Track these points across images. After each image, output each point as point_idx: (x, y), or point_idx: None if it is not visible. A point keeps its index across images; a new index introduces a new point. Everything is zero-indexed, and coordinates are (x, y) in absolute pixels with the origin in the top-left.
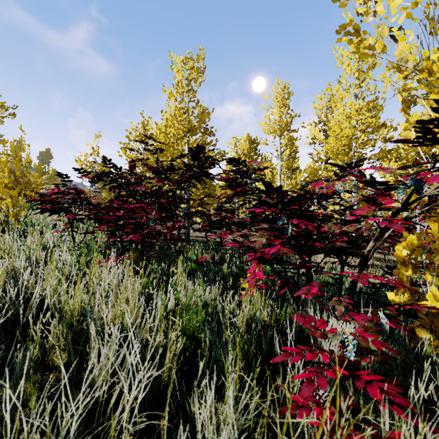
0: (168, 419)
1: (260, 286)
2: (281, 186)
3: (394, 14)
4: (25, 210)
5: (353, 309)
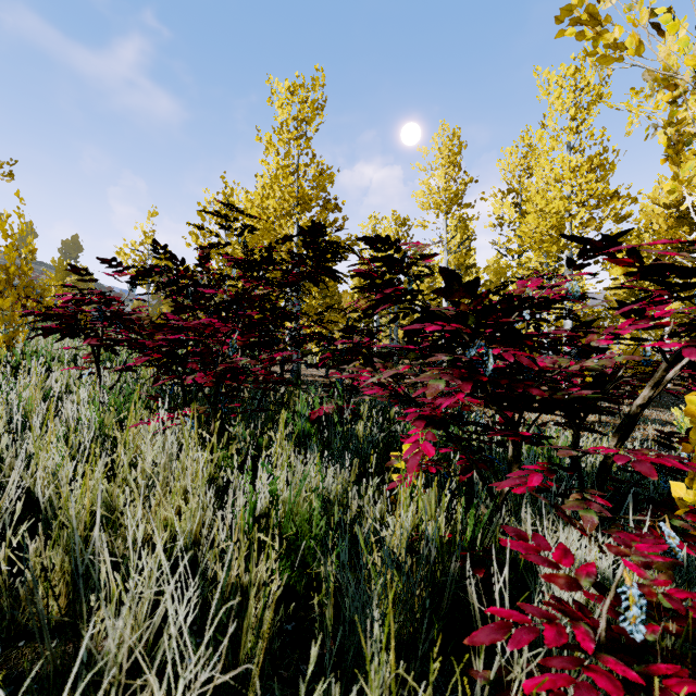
0: None
1: (428, 467)
2: (478, 280)
3: None
4: (25, 333)
5: (611, 518)
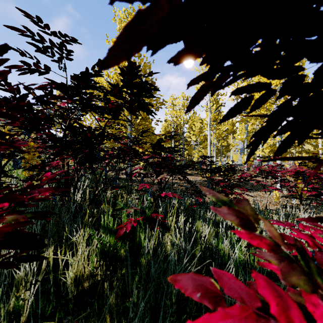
0: None
1: None
2: None
3: None
4: None
5: None
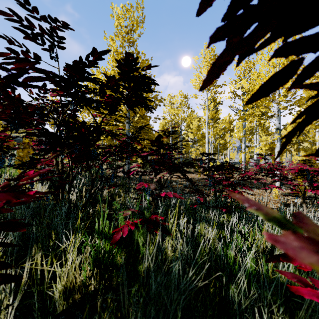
0: None
1: None
2: None
3: None
4: None
5: None
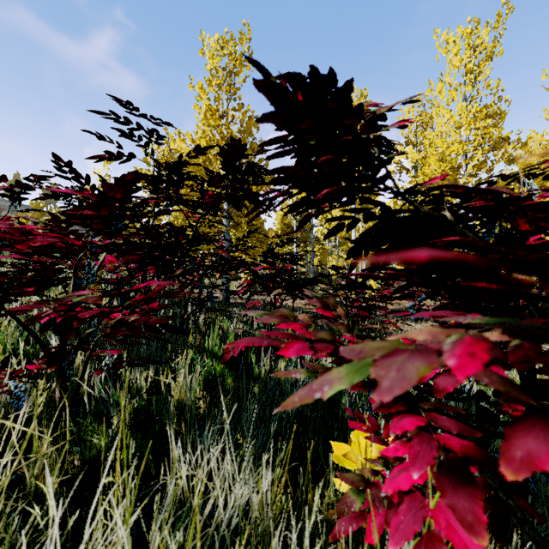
0: None
1: None
2: None
3: None
4: None
5: None
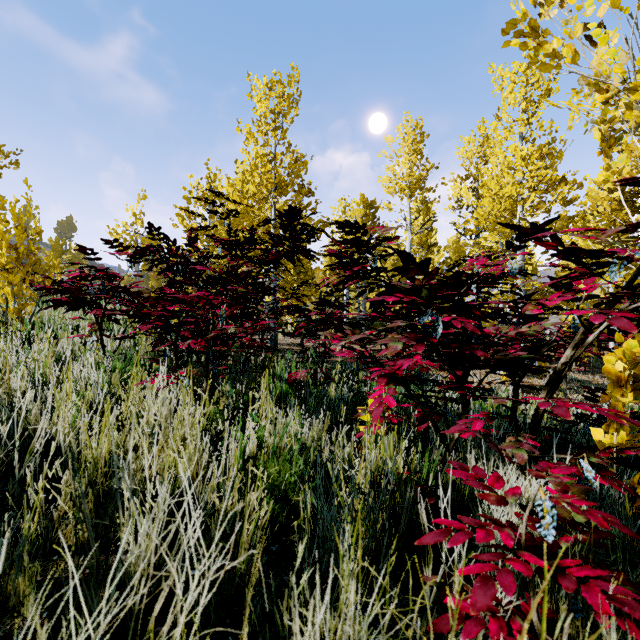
0: (248, 635)
1: (390, 418)
2: (428, 260)
3: (588, 6)
4: (33, 305)
5: (540, 456)
